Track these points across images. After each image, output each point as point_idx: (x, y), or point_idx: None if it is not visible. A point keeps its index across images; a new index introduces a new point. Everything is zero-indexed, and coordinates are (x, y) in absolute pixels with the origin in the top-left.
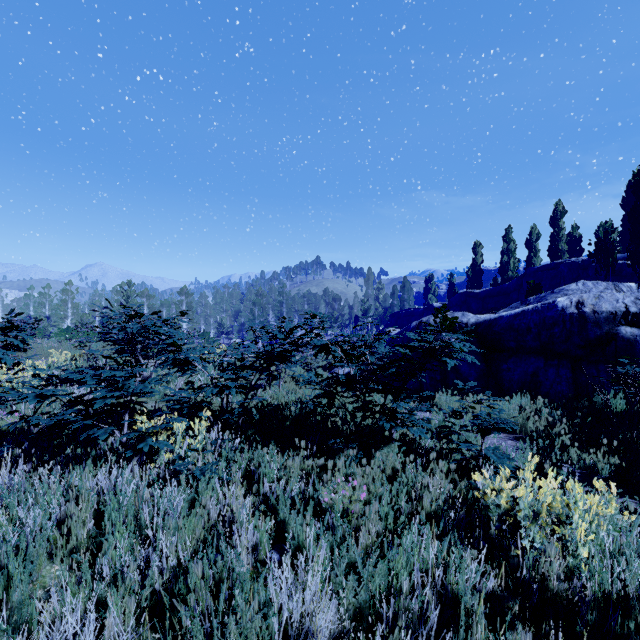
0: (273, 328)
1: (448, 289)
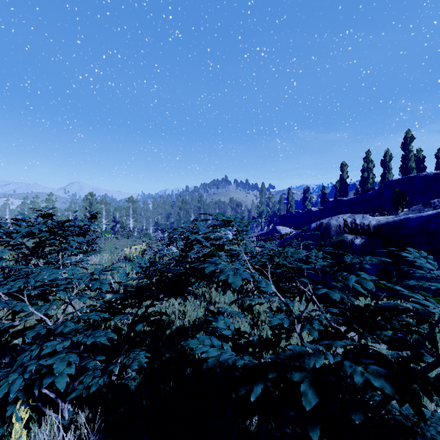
0: (185, 230)
1: (321, 198)
